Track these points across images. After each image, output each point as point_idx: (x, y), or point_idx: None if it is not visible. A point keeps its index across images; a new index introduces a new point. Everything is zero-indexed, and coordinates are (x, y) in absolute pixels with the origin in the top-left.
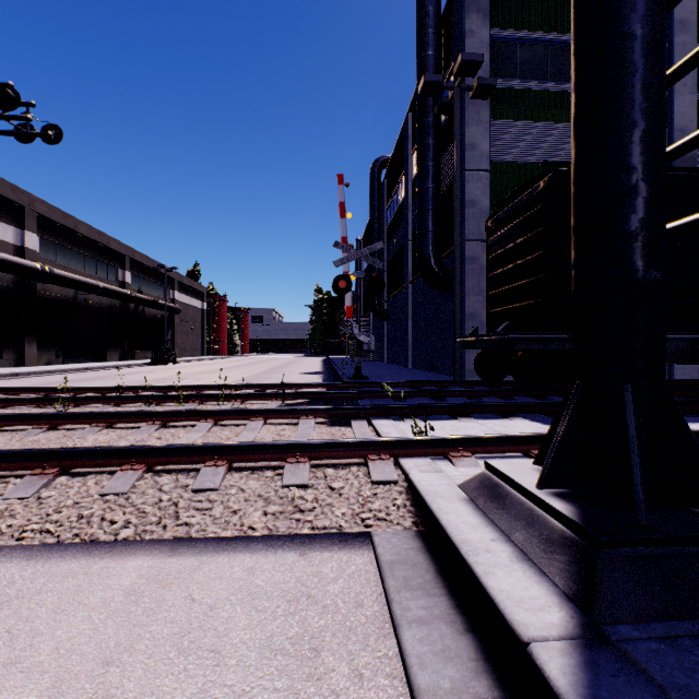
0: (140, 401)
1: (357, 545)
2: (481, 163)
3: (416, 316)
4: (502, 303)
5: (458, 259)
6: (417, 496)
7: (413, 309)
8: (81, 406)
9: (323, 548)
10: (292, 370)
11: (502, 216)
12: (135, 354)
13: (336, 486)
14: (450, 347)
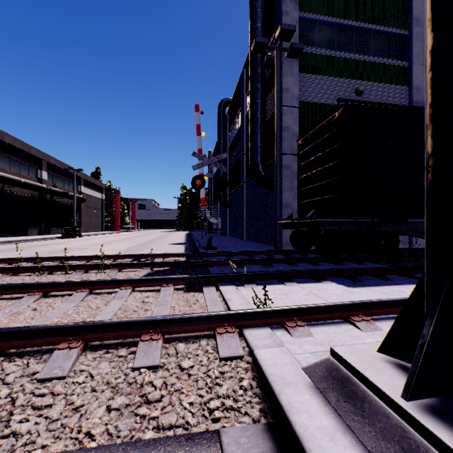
0: (35, 271)
1: (205, 445)
2: (293, 102)
3: (249, 205)
4: (309, 196)
5: (278, 166)
6: (263, 378)
7: (246, 200)
8: None
9: None
10: (164, 242)
11: (309, 137)
12: (51, 230)
13: (186, 366)
14: (272, 226)
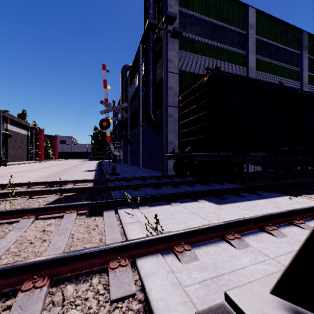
0: None
1: None
2: (175, 69)
3: (144, 142)
4: (186, 136)
5: (164, 114)
6: None
7: (142, 139)
8: None
9: None
10: (78, 169)
11: (186, 94)
12: None
13: None
14: (160, 157)
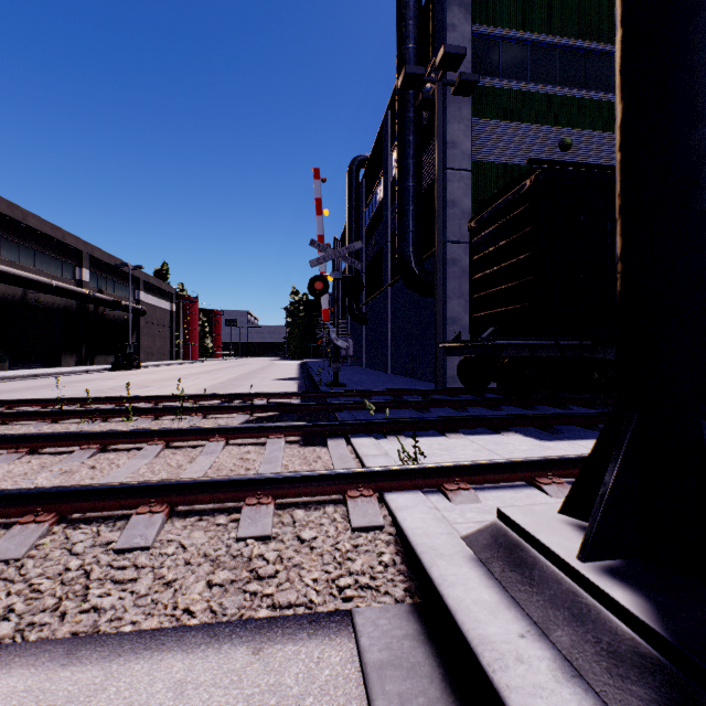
0: (83, 416)
1: (333, 628)
2: (462, 162)
3: (396, 319)
4: (486, 307)
5: (440, 261)
6: (410, 551)
7: (392, 313)
8: (10, 423)
9: (287, 637)
10: (266, 376)
11: (487, 216)
12: (95, 359)
13: (307, 537)
14: (431, 353)
